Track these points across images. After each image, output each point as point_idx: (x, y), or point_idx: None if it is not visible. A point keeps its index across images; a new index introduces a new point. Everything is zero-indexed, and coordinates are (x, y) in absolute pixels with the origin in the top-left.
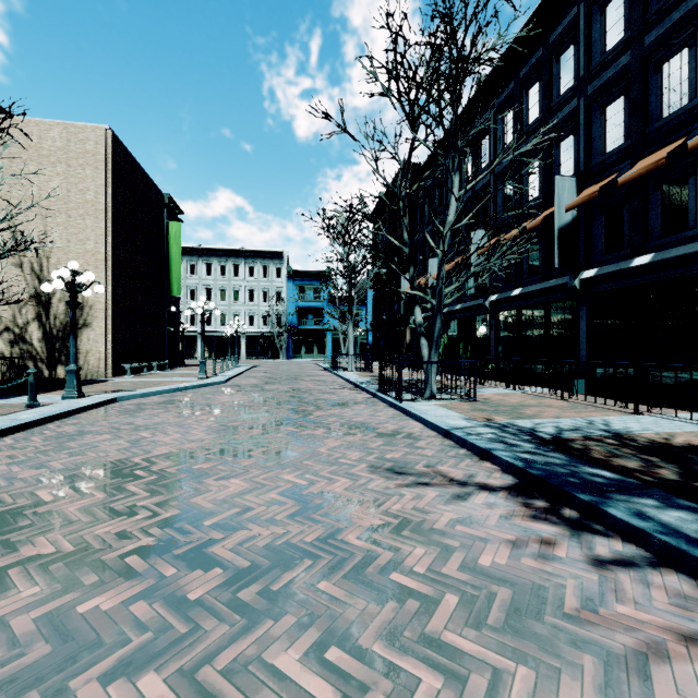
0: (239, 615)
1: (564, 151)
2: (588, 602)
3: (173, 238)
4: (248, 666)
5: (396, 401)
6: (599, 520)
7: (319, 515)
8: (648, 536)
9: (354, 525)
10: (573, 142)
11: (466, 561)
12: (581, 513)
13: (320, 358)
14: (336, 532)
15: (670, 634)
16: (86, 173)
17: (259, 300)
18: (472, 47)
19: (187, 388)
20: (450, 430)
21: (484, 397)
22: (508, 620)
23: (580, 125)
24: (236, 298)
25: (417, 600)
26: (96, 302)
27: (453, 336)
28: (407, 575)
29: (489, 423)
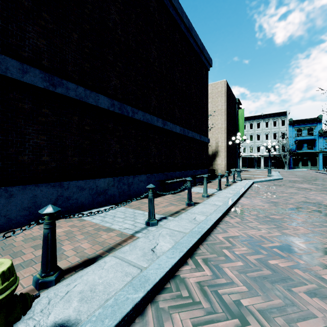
0: None
1: None
2: None
3: (240, 116)
4: None
5: None
6: None
7: None
8: None
9: None
10: None
11: None
12: None
13: (312, 168)
14: None
15: None
16: (218, 99)
17: (271, 138)
18: None
19: (271, 180)
20: None
21: None
22: None
23: None
24: (258, 138)
25: None
26: (221, 146)
27: None
28: None
29: None
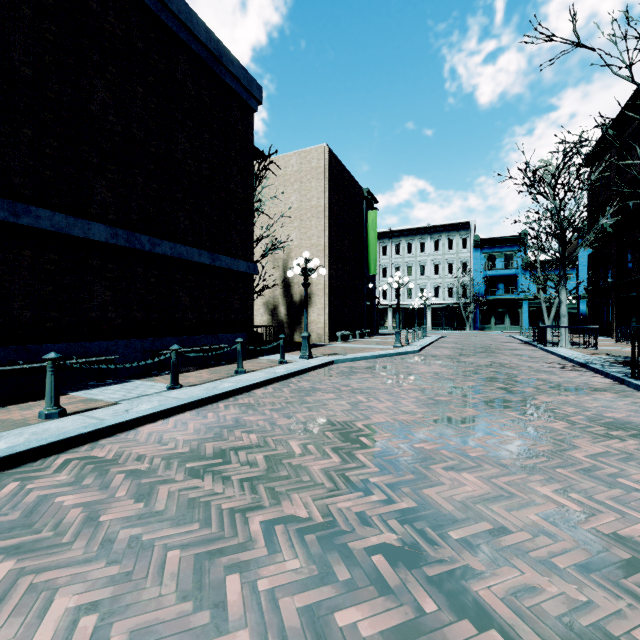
0: None
1: None
2: None
3: (371, 225)
4: None
5: None
6: None
7: (636, 584)
8: None
9: None
10: None
11: None
12: None
13: (512, 329)
14: None
15: None
16: (312, 185)
17: (443, 272)
18: None
19: (386, 356)
20: None
21: None
22: None
23: None
24: (421, 272)
25: None
26: (318, 283)
27: None
28: None
29: None
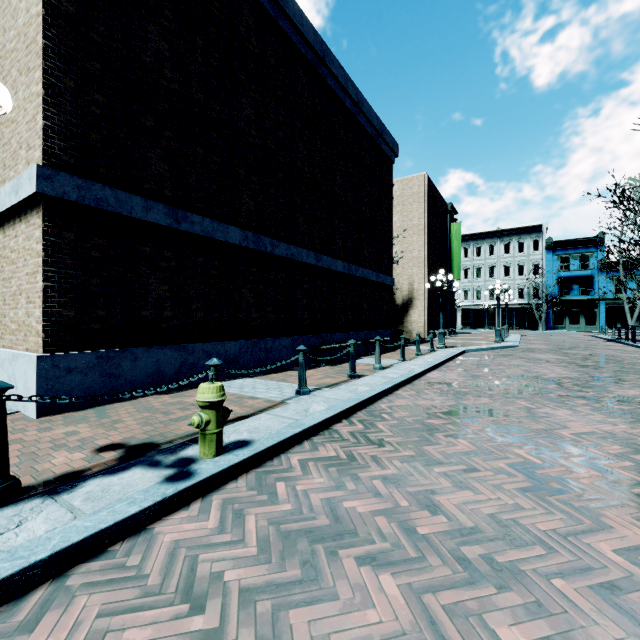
0: None
1: None
2: None
3: (454, 235)
4: None
5: None
6: None
7: None
8: None
9: None
10: None
11: None
12: None
13: (588, 329)
14: None
15: None
16: (413, 207)
17: (514, 274)
18: None
19: (497, 348)
20: None
21: None
22: None
23: None
24: (490, 274)
25: None
26: (418, 290)
27: None
28: None
29: None
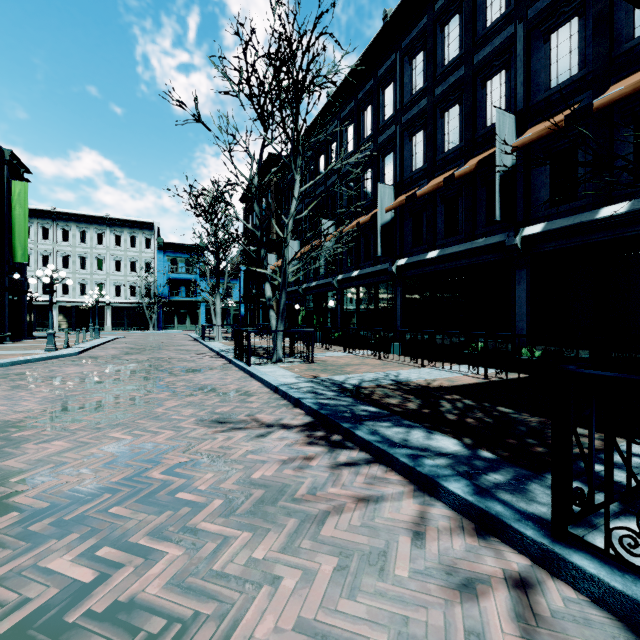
0: (25, 542)
1: (387, 164)
2: (313, 490)
3: (17, 198)
4: (21, 573)
5: (246, 366)
6: (351, 440)
7: (133, 461)
8: (371, 444)
9: (163, 464)
10: (393, 158)
11: (243, 477)
12: (344, 436)
13: (193, 328)
14: (143, 472)
15: (352, 499)
16: None
17: (126, 270)
18: (307, 71)
19: (28, 361)
20: (279, 386)
21: (323, 359)
22: (253, 508)
23: (397, 147)
24: (99, 267)
25: (190, 507)
26: None
27: (310, 309)
28: (191, 492)
29: (313, 379)
